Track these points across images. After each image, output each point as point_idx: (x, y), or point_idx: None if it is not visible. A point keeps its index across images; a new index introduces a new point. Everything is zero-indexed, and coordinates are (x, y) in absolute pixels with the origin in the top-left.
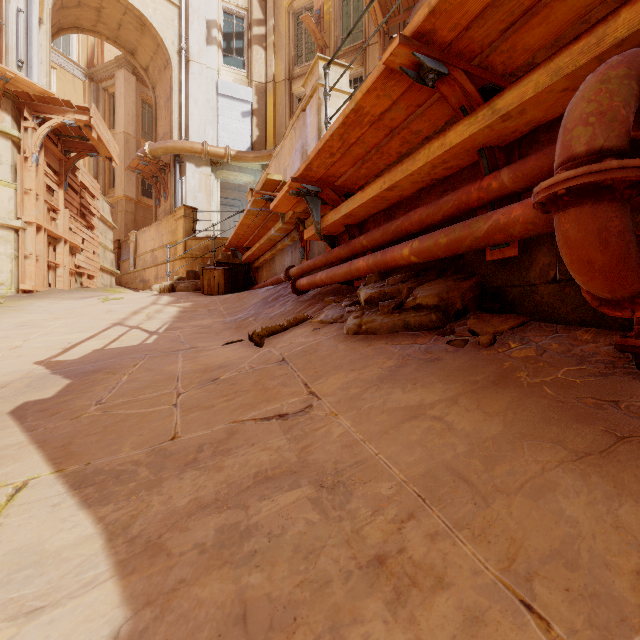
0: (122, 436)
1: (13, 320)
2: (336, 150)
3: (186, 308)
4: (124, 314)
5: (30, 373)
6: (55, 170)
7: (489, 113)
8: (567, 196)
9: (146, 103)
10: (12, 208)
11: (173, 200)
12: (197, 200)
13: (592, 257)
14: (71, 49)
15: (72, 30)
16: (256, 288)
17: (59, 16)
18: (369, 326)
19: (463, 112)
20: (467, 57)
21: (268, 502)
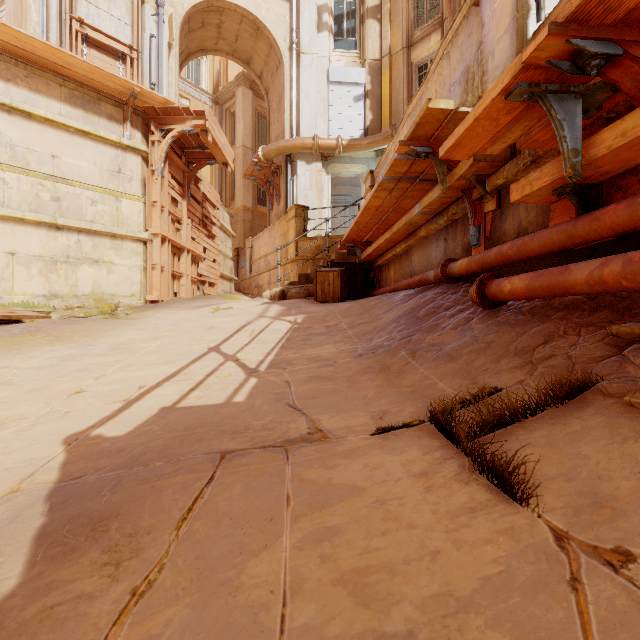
0: None
1: (114, 339)
2: None
3: (298, 324)
4: (225, 333)
5: (26, 481)
6: (179, 182)
7: None
8: None
9: (261, 115)
10: (141, 221)
11: (284, 202)
12: (308, 199)
13: None
14: (201, 80)
15: (198, 53)
16: (381, 292)
17: (187, 41)
18: None
19: None
20: None
21: None
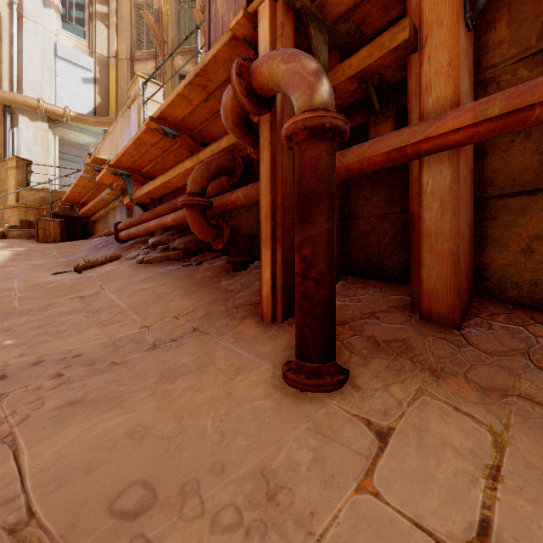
0: None
1: None
2: (135, 154)
3: (20, 252)
4: None
5: None
6: None
7: (197, 159)
8: (185, 206)
9: None
10: None
11: (2, 149)
12: (32, 152)
13: (194, 227)
14: None
15: None
16: (92, 238)
17: None
18: (148, 259)
19: (191, 153)
20: (190, 129)
21: (64, 318)
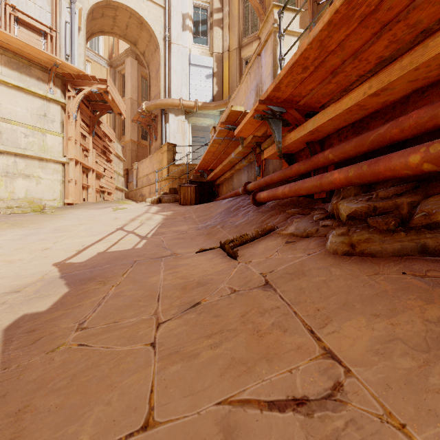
0: (86, 401)
1: (54, 225)
2: (310, 62)
3: (168, 216)
4: (125, 221)
5: (45, 275)
6: (87, 124)
7: None
8: None
9: (144, 78)
10: (61, 150)
11: (160, 140)
12: (176, 139)
13: None
14: (99, 48)
15: (99, 34)
16: (218, 199)
17: (91, 25)
18: (366, 247)
19: None
20: None
21: None
